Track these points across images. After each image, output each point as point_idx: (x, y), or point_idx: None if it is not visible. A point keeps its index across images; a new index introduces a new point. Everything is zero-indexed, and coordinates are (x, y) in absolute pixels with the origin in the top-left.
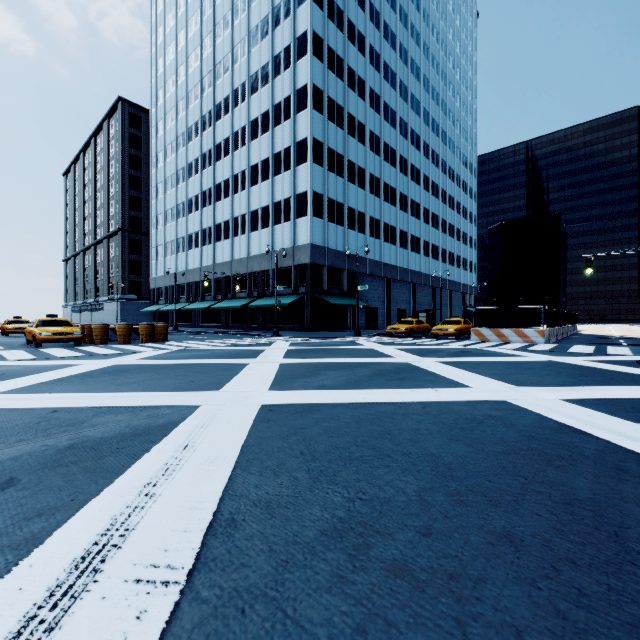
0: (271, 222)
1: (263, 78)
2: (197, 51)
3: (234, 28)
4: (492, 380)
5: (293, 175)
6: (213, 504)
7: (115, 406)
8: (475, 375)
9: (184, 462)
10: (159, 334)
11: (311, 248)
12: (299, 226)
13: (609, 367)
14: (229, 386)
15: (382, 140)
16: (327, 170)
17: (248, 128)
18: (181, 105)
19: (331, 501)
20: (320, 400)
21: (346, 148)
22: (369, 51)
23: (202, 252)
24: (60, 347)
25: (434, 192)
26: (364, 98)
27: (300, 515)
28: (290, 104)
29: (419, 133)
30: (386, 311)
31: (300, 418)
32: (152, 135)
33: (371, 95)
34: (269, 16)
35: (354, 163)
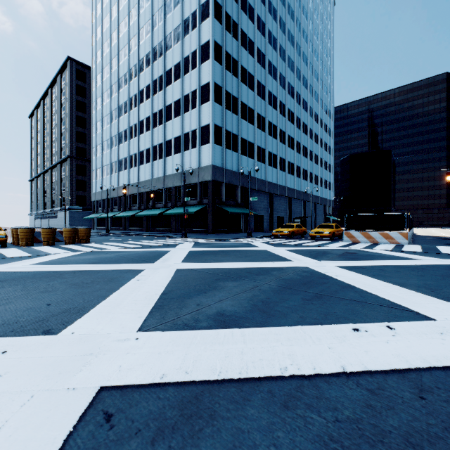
0: (181, 149)
1: (175, 37)
2: (126, 20)
3: (153, 0)
4: (436, 300)
5: (198, 112)
6: None
7: None
8: (403, 289)
9: None
10: (82, 236)
11: (212, 168)
12: (203, 151)
13: None
14: (86, 318)
15: (267, 88)
16: (225, 108)
17: (164, 77)
18: (114, 61)
19: None
20: (216, 368)
21: (240, 92)
22: (257, 20)
23: (129, 173)
24: None
25: (304, 130)
26: (253, 55)
27: None
28: (196, 56)
29: (293, 85)
30: (269, 218)
31: None
32: (93, 85)
33: (258, 53)
34: None
35: (246, 104)
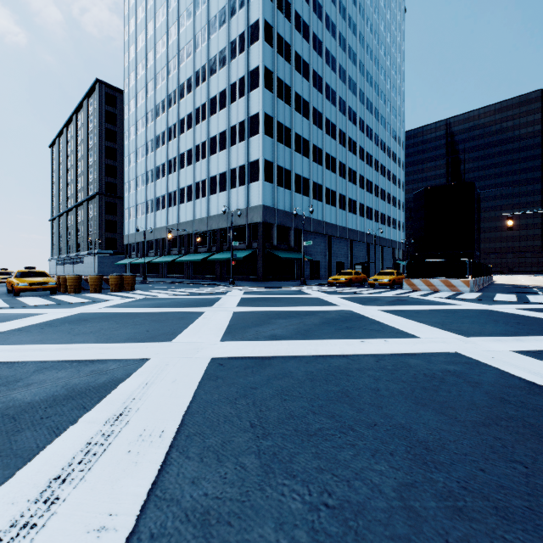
0: (228, 186)
1: (221, 61)
2: (164, 39)
3: (196, 18)
4: (436, 329)
5: (247, 145)
6: (130, 519)
7: (61, 360)
8: (418, 324)
9: (111, 440)
10: (127, 284)
11: (262, 209)
12: (252, 190)
13: (540, 315)
14: (182, 336)
15: (324, 116)
16: (276, 141)
17: (208, 105)
18: (150, 85)
19: (288, 510)
20: (271, 352)
21: (293, 122)
22: (313, 38)
23: (168, 213)
24: (36, 296)
25: (368, 161)
26: (308, 79)
27: (246, 540)
28: (244, 83)
29: (355, 110)
30: (327, 264)
31: (251, 375)
32: (125, 112)
33: (314, 77)
34: (226, 7)
35: (300, 135)
